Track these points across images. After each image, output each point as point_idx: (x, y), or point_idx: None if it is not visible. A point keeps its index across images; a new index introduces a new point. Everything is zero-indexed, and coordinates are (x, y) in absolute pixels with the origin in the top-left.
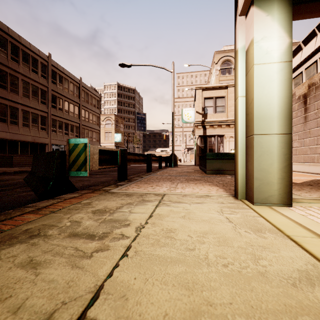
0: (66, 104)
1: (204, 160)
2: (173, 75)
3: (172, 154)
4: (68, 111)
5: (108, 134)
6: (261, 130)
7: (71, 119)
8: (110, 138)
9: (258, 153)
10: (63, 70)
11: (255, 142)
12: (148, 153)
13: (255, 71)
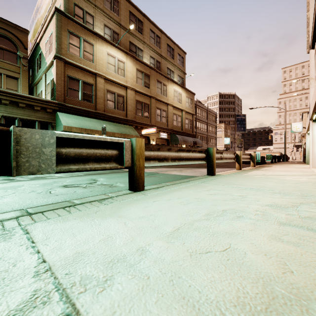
0: (202, 124)
1: (304, 158)
2: (285, 111)
3: (284, 155)
4: (202, 129)
5: (219, 138)
6: (309, 153)
7: (204, 133)
8: (221, 141)
9: (308, 157)
10: (201, 105)
11: (307, 155)
12: (275, 155)
13: (307, 144)
